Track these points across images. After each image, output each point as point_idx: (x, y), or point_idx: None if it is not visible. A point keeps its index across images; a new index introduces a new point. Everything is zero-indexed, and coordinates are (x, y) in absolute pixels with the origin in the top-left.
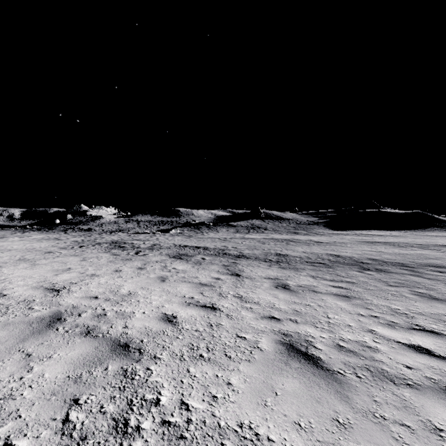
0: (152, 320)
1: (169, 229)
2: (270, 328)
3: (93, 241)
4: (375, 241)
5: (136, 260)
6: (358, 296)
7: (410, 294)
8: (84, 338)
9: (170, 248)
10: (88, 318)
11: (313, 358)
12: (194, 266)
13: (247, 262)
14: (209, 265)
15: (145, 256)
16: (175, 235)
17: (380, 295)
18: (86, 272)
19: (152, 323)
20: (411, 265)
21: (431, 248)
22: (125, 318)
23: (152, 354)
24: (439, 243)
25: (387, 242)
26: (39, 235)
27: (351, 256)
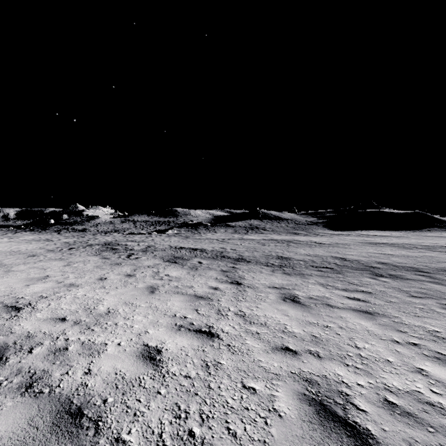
0: (128, 357)
1: (166, 230)
2: (287, 369)
3: (85, 242)
4: (379, 242)
5: (126, 265)
6: (382, 312)
7: (441, 308)
8: (20, 397)
9: (165, 250)
10: (40, 357)
11: (359, 433)
12: (190, 272)
13: (247, 266)
14: (206, 270)
15: (137, 260)
16: (172, 235)
17: (407, 311)
18: (64, 280)
19: (126, 363)
20: (426, 269)
21: (438, 250)
22: (92, 355)
23: (114, 432)
24: (444, 244)
25: (391, 243)
26: (30, 236)
27: (358, 259)
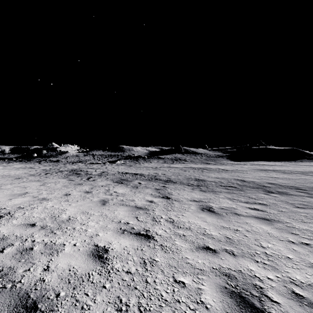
0: (81, 256)
1: (115, 160)
2: (209, 265)
3: (57, 169)
4: (267, 169)
5: (86, 185)
6: (277, 219)
7: None
8: None
9: (114, 174)
10: (9, 256)
11: None
12: (132, 190)
13: (174, 186)
14: (144, 188)
15: (94, 181)
16: (120, 165)
17: (295, 218)
18: (38, 196)
19: (79, 260)
20: (303, 188)
21: (310, 174)
22: (51, 254)
23: None
24: None
25: (275, 169)
26: (19, 165)
27: (253, 180)
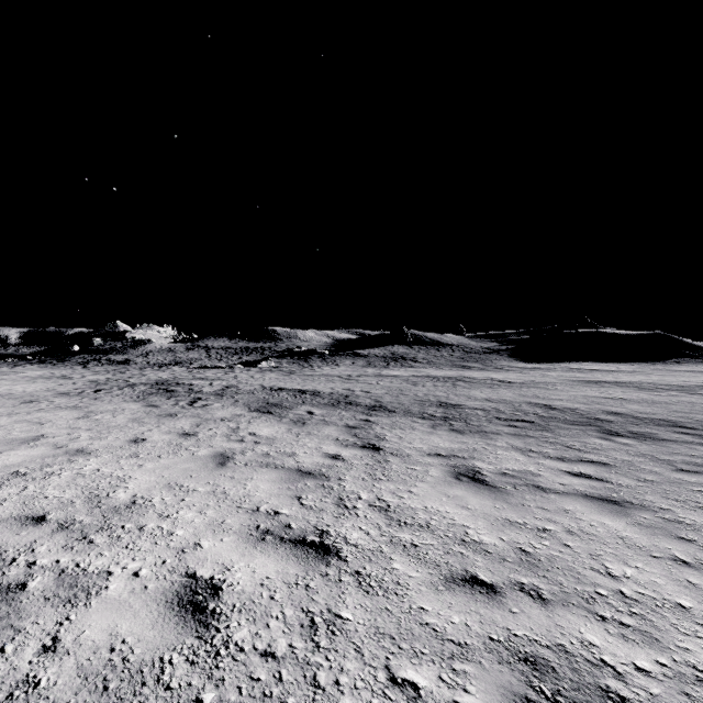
0: (148, 606)
1: (258, 361)
2: (481, 631)
3: (124, 381)
4: (600, 380)
5: (185, 417)
6: (637, 500)
7: None
8: None
9: (254, 393)
10: None
11: None
12: (292, 428)
13: (389, 419)
14: (320, 425)
15: (206, 409)
16: (267, 370)
17: (680, 497)
18: (69, 444)
19: (142, 619)
20: (689, 424)
21: (700, 392)
22: (71, 602)
23: None
24: None
25: (620, 381)
26: (37, 371)
27: (573, 406)
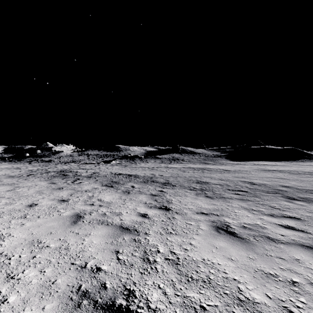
0: None
1: (111, 160)
2: None
3: (45, 170)
4: (270, 169)
5: (66, 190)
6: None
7: None
8: None
9: (106, 176)
10: None
11: None
12: (122, 196)
13: (173, 190)
14: (137, 194)
15: (79, 185)
16: (115, 165)
17: None
18: None
19: None
20: None
21: None
22: None
23: None
24: None
25: (280, 170)
26: (6, 165)
27: (263, 183)
